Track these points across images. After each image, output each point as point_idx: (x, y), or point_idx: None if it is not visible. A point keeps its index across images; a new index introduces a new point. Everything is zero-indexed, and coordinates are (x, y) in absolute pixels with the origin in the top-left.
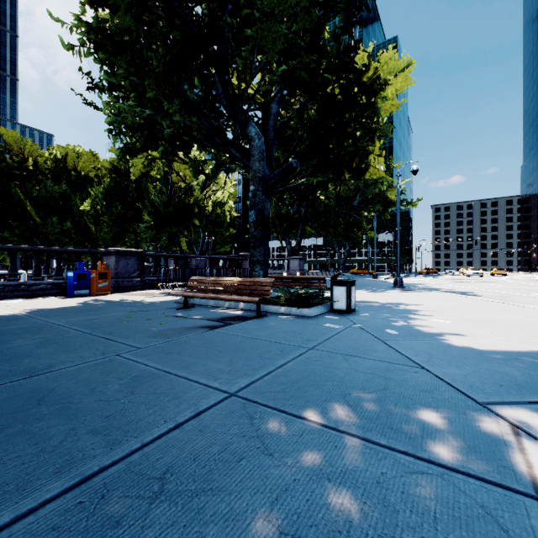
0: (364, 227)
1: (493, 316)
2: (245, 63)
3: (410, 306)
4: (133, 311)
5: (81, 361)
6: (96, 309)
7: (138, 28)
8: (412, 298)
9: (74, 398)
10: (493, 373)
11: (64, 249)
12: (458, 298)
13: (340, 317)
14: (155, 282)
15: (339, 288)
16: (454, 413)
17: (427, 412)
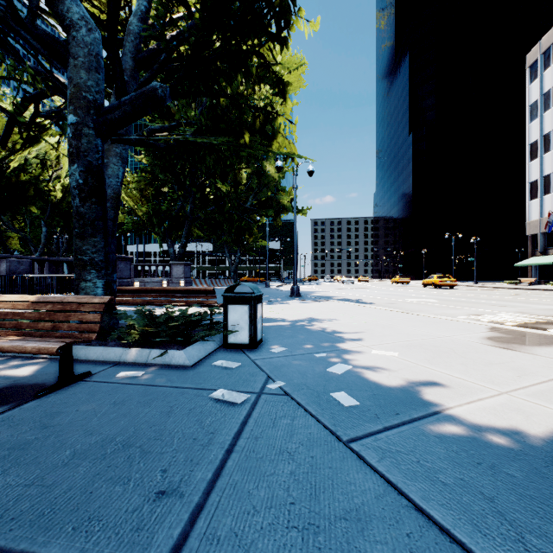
0: (255, 233)
1: (425, 335)
2: None
3: (326, 325)
4: None
5: None
6: None
7: None
8: (319, 312)
9: None
10: None
11: None
12: (361, 308)
13: (241, 360)
14: None
15: (237, 308)
16: None
17: None
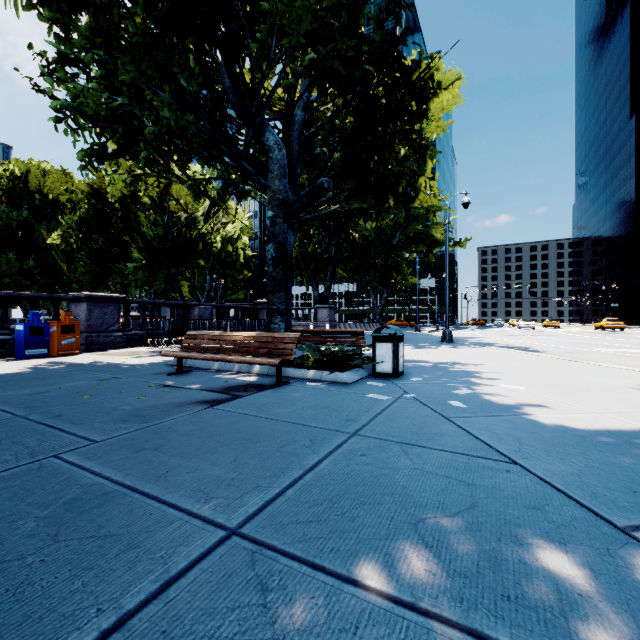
0: (404, 271)
1: (571, 379)
2: (261, 47)
3: (468, 366)
4: (103, 379)
5: None
6: (49, 377)
7: None
8: (467, 356)
9: None
10: (613, 469)
11: (11, 293)
12: (520, 354)
13: (386, 383)
14: (144, 337)
15: (383, 345)
16: (593, 553)
17: (552, 553)
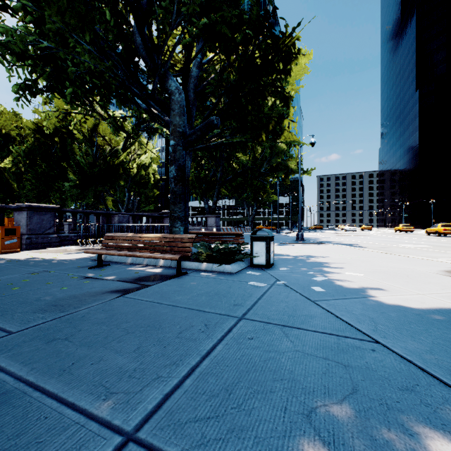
0: (268, 191)
1: (393, 267)
2: (165, 12)
3: (319, 258)
4: (35, 272)
5: None
6: None
7: None
8: (316, 251)
9: None
10: None
11: None
12: (352, 249)
13: (261, 272)
14: (75, 238)
15: (259, 244)
16: None
17: (443, 445)
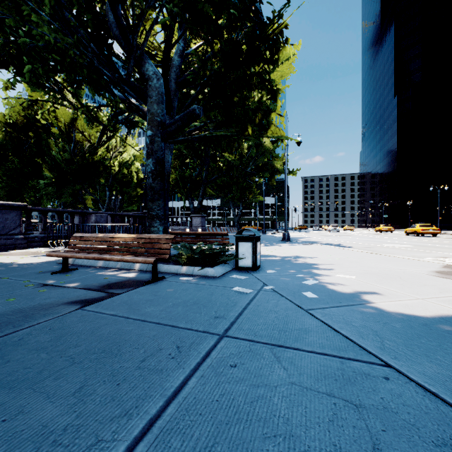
0: (254, 191)
1: (383, 268)
2: None
3: (307, 259)
4: None
5: None
6: None
7: None
8: (303, 251)
9: None
10: None
11: None
12: (338, 249)
13: (247, 276)
14: (45, 239)
15: (244, 244)
16: None
17: None
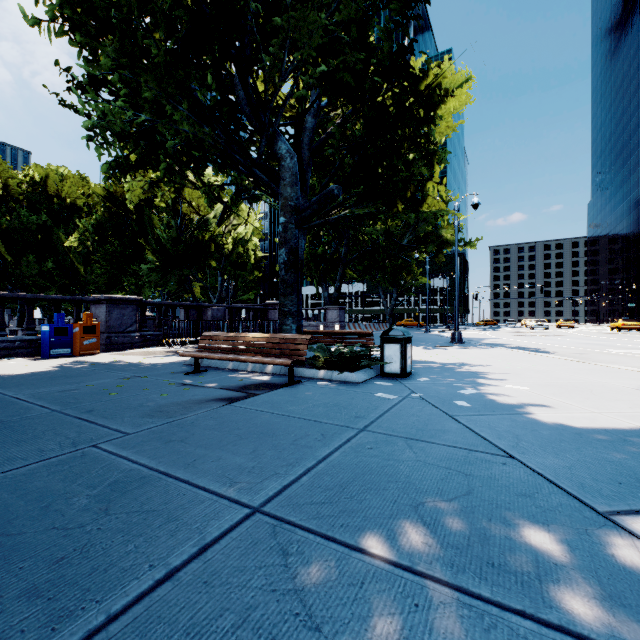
0: (414, 271)
1: (577, 380)
2: (274, 60)
3: (476, 367)
4: (126, 377)
5: (39, 457)
6: (76, 375)
7: (130, 3)
8: (475, 357)
9: (13, 524)
10: (603, 463)
11: (37, 295)
12: (529, 356)
13: (394, 383)
14: (160, 337)
15: (391, 347)
16: (572, 532)
17: (535, 532)
